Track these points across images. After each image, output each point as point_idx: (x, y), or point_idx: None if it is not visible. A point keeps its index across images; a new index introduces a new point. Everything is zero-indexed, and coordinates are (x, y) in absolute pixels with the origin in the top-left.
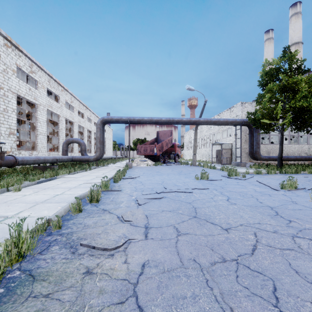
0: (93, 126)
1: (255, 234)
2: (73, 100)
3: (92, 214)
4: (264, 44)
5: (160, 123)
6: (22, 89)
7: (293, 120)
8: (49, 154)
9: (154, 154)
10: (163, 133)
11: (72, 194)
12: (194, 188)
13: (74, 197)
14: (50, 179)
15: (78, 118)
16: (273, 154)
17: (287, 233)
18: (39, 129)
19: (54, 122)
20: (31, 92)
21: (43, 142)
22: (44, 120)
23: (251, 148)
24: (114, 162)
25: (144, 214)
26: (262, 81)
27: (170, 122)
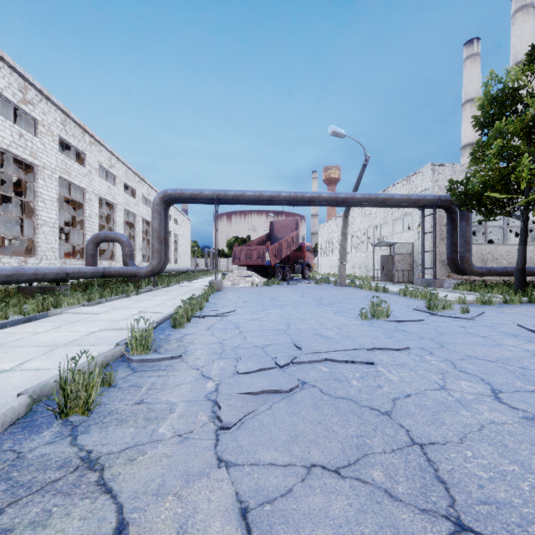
0: None
1: None
2: (115, 163)
3: (23, 498)
4: (464, 65)
5: (276, 203)
6: (3, 133)
7: None
8: (64, 264)
9: (266, 264)
10: (282, 225)
11: (43, 369)
12: (372, 348)
13: (36, 382)
14: (29, 319)
15: (124, 196)
16: (492, 264)
17: None
18: (41, 215)
19: (77, 203)
20: (24, 142)
21: (50, 240)
22: (52, 198)
23: (453, 252)
24: (191, 278)
25: (233, 513)
26: (483, 115)
27: (298, 200)
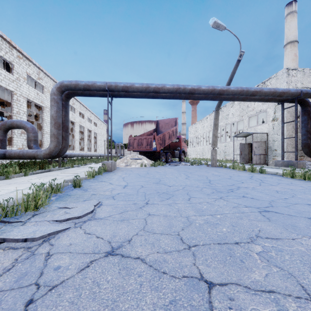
0: (78, 116)
1: None
2: (43, 77)
3: None
4: (286, 19)
5: (161, 96)
6: None
7: None
8: None
9: (153, 150)
10: (165, 123)
11: None
12: None
13: None
14: None
15: None
16: None
17: None
18: None
19: (8, 103)
20: None
21: None
22: None
23: (308, 139)
24: (98, 160)
25: None
26: None
27: (180, 91)
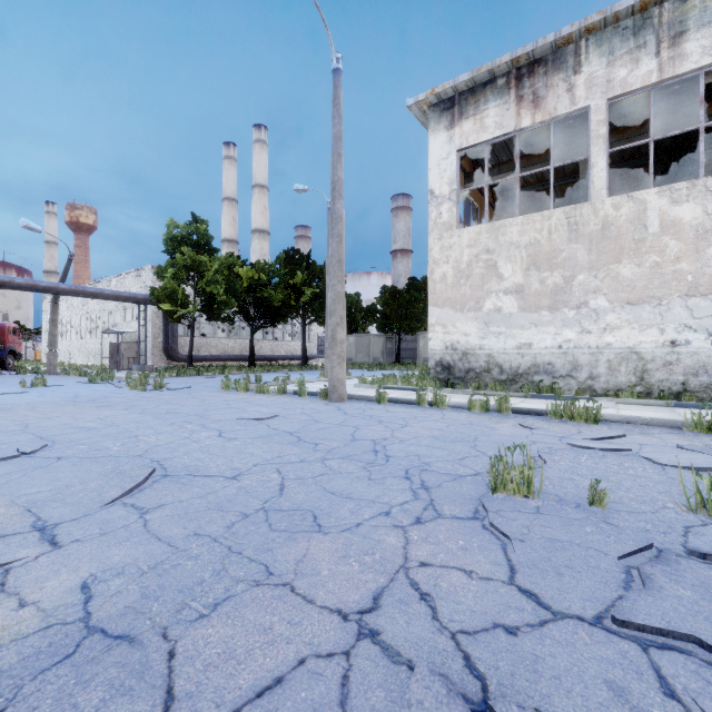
0: None
1: (31, 403)
2: None
3: None
4: (224, 162)
5: None
6: None
7: (201, 309)
8: None
9: None
10: None
11: None
12: (4, 393)
13: None
14: None
15: None
16: (205, 353)
17: (59, 401)
18: None
19: None
20: None
21: None
22: None
23: (167, 343)
24: None
25: None
26: (168, 247)
27: None
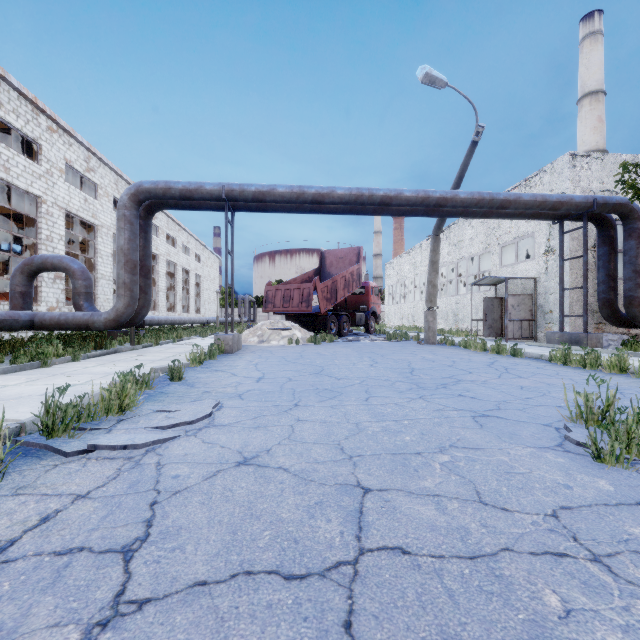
0: (163, 243)
1: None
2: (96, 167)
3: None
4: (581, 47)
5: (328, 209)
6: None
7: None
8: None
9: (313, 311)
10: (337, 257)
11: None
12: None
13: None
14: None
15: (112, 216)
16: None
17: None
18: None
19: (29, 220)
20: None
21: None
22: None
23: (610, 291)
24: (204, 332)
25: None
26: None
27: (363, 201)
